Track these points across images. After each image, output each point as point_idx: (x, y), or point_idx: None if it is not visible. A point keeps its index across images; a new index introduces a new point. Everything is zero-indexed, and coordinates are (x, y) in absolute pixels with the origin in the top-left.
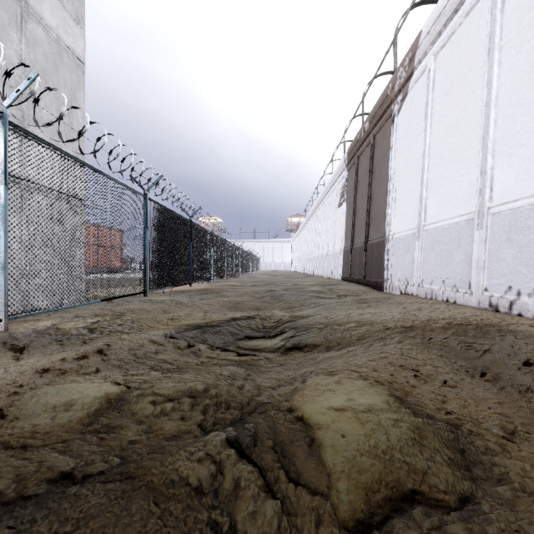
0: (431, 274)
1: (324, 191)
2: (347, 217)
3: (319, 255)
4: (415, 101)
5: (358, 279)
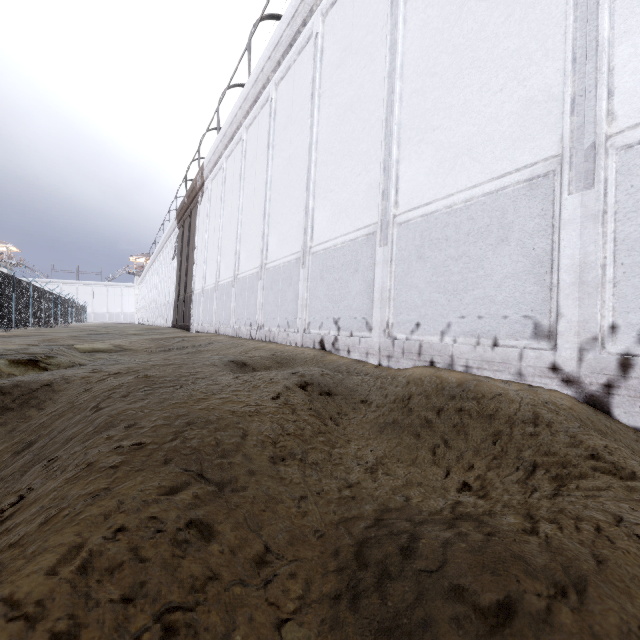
0: (205, 317)
1: (163, 240)
2: (177, 271)
3: (159, 305)
4: (206, 202)
5: (180, 325)
